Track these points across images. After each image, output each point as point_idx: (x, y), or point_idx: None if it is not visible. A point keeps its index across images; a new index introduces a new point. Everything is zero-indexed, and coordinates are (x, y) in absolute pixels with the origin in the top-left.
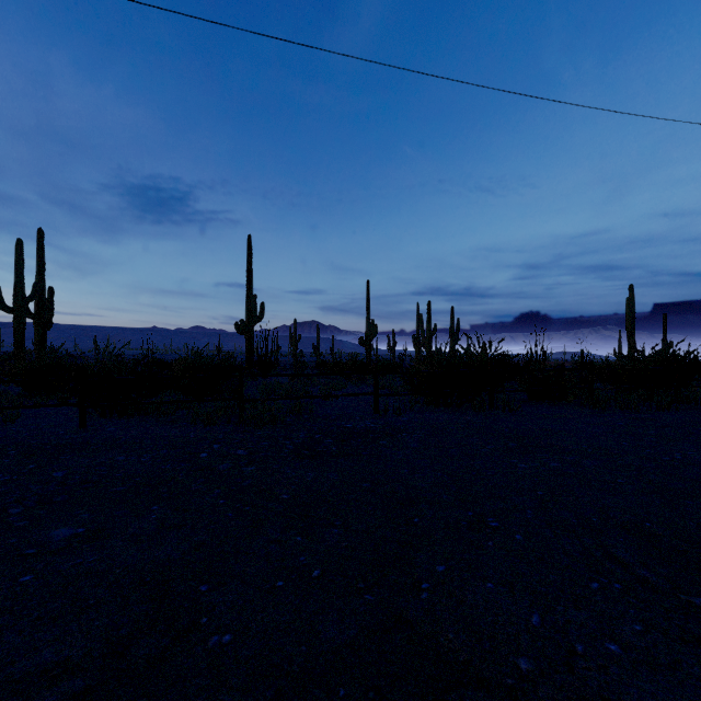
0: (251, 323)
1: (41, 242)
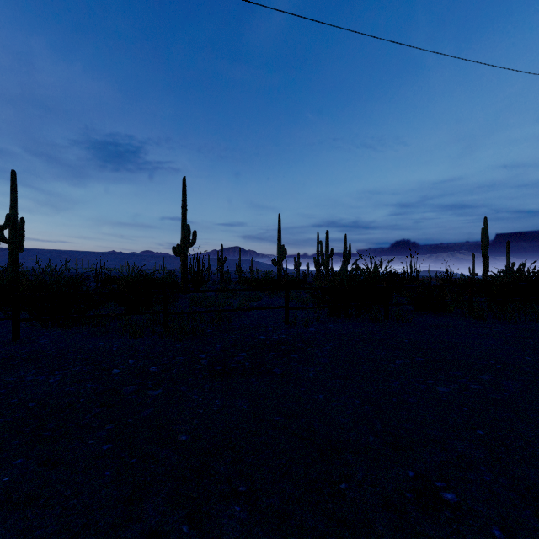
0: (185, 247)
1: (14, 181)
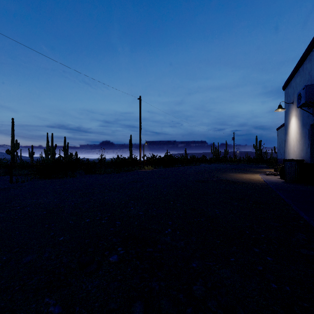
0: None
1: None
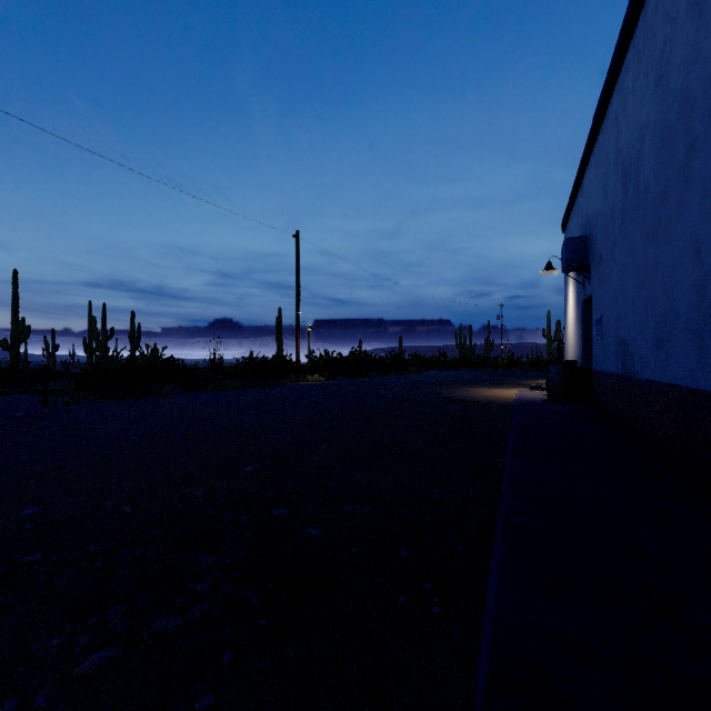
0: None
1: None
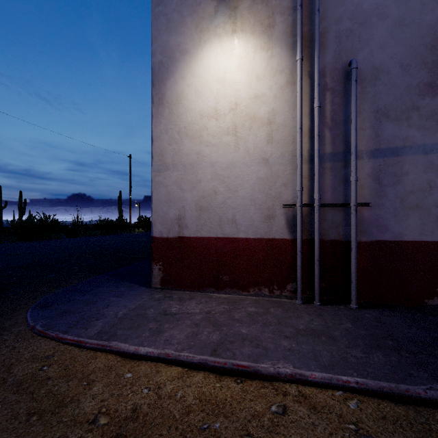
0: None
1: None
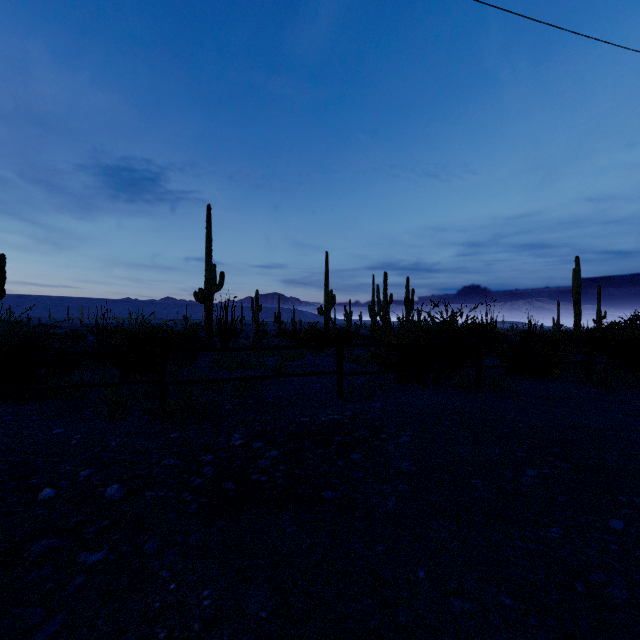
0: (210, 292)
1: None
